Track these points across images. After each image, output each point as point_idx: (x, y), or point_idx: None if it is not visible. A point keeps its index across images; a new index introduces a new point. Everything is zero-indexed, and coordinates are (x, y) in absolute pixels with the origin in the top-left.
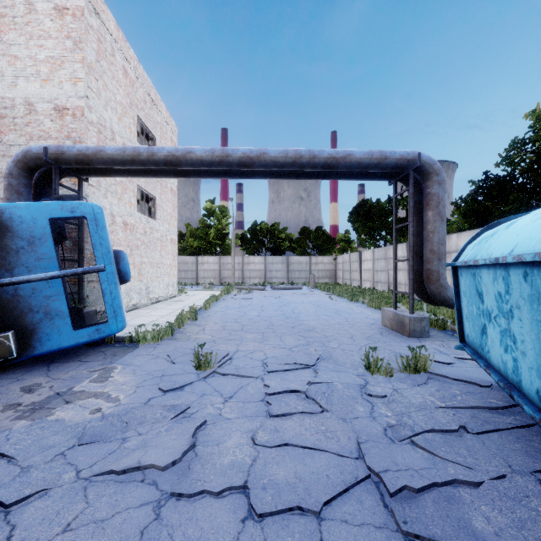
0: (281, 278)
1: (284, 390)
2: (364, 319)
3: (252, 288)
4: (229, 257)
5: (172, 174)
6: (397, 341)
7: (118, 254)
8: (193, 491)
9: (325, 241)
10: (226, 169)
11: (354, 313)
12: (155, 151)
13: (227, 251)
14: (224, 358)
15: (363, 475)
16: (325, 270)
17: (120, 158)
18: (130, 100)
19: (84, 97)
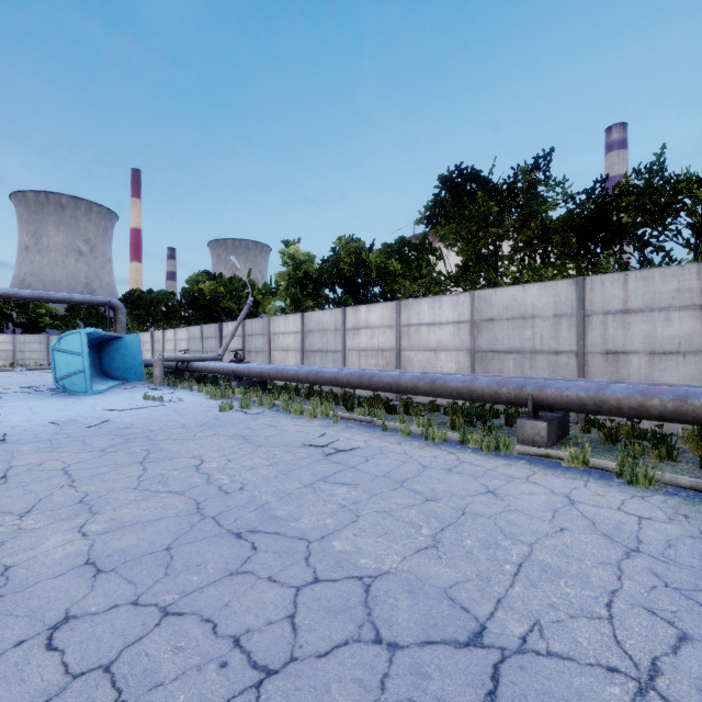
0: (38, 360)
1: (28, 387)
2: None
3: None
4: None
5: None
6: None
7: None
8: (3, 393)
9: (101, 320)
10: None
11: None
12: None
13: None
14: None
15: (47, 390)
16: None
17: None
18: None
19: None
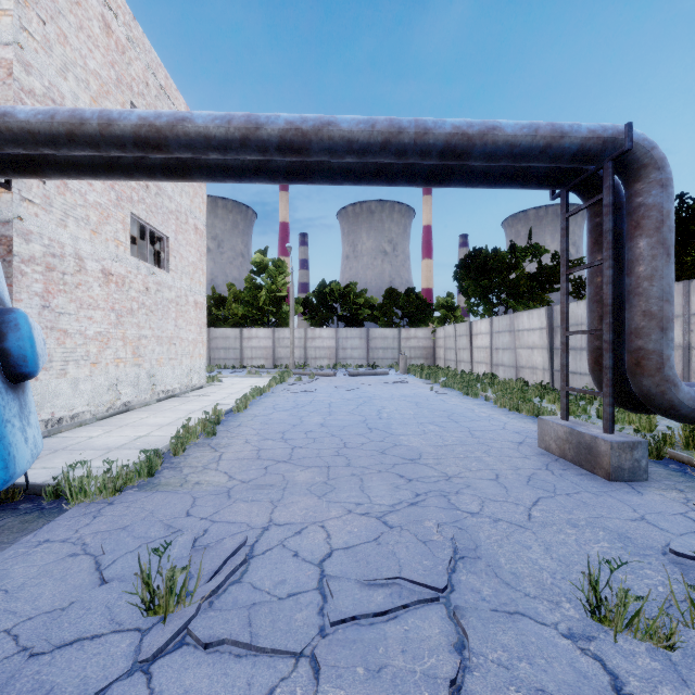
0: (358, 359)
1: None
2: (501, 431)
3: (317, 374)
4: (286, 329)
5: (159, 172)
6: (592, 490)
7: (3, 315)
8: None
9: (420, 307)
10: (260, 163)
11: (479, 418)
12: (113, 117)
13: (285, 321)
14: (232, 556)
15: None
16: (420, 347)
17: (45, 130)
18: (117, 74)
19: (11, 43)
